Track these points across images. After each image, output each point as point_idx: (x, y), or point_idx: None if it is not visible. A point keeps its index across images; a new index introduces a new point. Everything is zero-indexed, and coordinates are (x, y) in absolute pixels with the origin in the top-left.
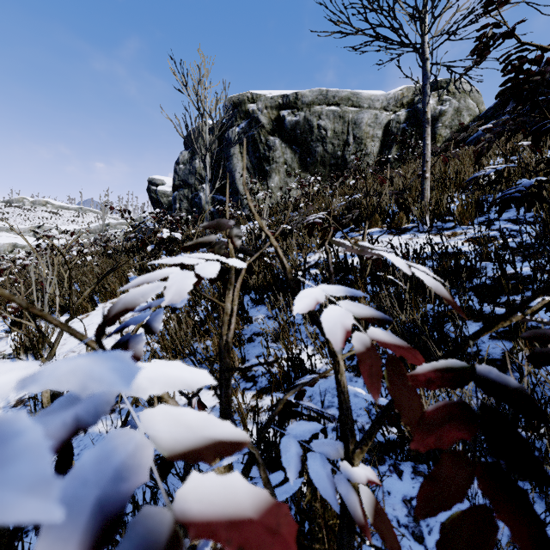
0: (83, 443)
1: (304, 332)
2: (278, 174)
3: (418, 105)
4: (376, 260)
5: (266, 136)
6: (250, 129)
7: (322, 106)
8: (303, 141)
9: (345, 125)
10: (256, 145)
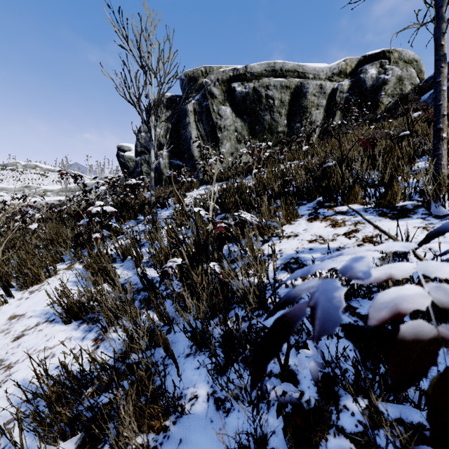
0: None
1: None
2: (229, 141)
3: (360, 75)
4: None
5: (218, 106)
6: (204, 100)
7: (270, 78)
8: (252, 110)
9: (291, 94)
10: (209, 114)
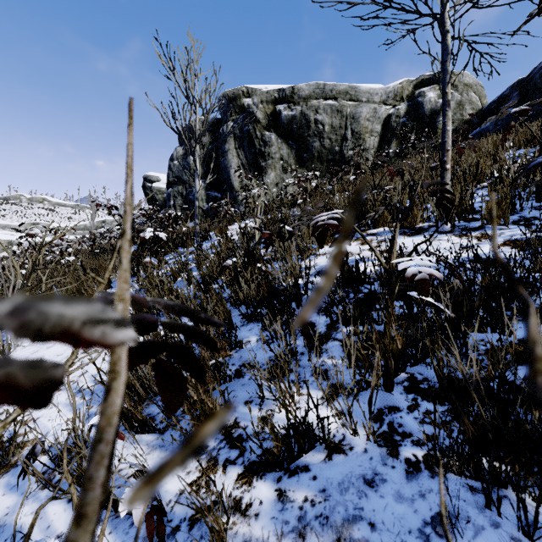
0: None
1: (309, 366)
2: (273, 170)
3: (418, 98)
4: (423, 282)
5: (262, 131)
6: (245, 124)
7: (319, 101)
8: (300, 136)
9: (342, 119)
10: (251, 141)
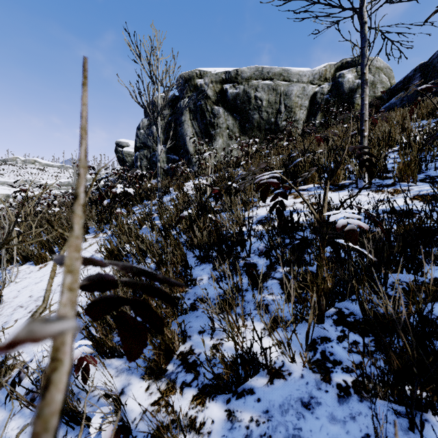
0: None
1: (252, 301)
2: (221, 138)
3: (339, 79)
4: (351, 233)
5: (212, 105)
6: (198, 100)
7: (258, 81)
8: (243, 110)
9: (277, 96)
10: (203, 113)
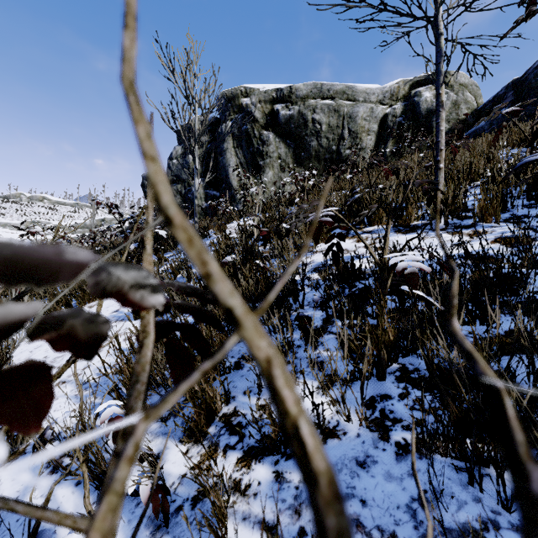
0: (4, 526)
1: (305, 358)
2: (271, 169)
3: (414, 98)
4: (412, 276)
5: (260, 130)
6: (244, 123)
7: (317, 100)
8: (298, 135)
9: (340, 118)
10: (250, 140)
